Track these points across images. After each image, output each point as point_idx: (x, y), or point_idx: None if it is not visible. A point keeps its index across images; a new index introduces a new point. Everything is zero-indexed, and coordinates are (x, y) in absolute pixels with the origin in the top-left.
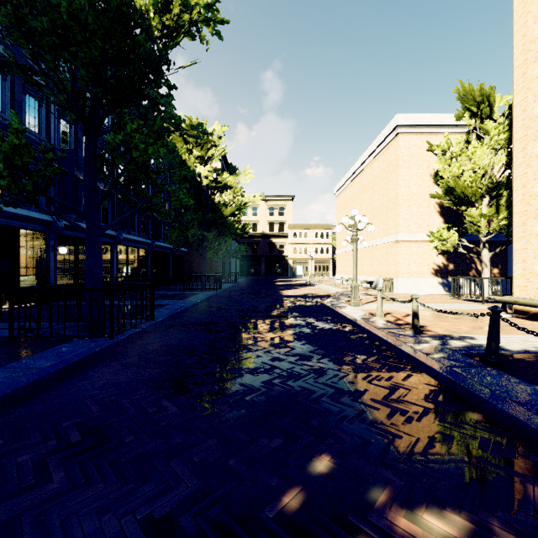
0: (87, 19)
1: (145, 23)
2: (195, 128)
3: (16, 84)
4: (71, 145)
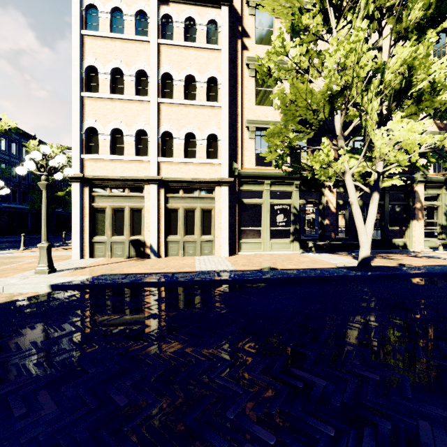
0: None
1: None
2: (4, 170)
3: None
4: None
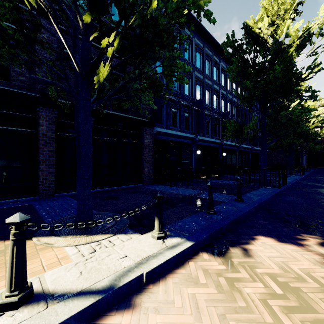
0: (278, 75)
1: (290, 59)
2: (307, 91)
3: (212, 93)
4: (224, 109)
